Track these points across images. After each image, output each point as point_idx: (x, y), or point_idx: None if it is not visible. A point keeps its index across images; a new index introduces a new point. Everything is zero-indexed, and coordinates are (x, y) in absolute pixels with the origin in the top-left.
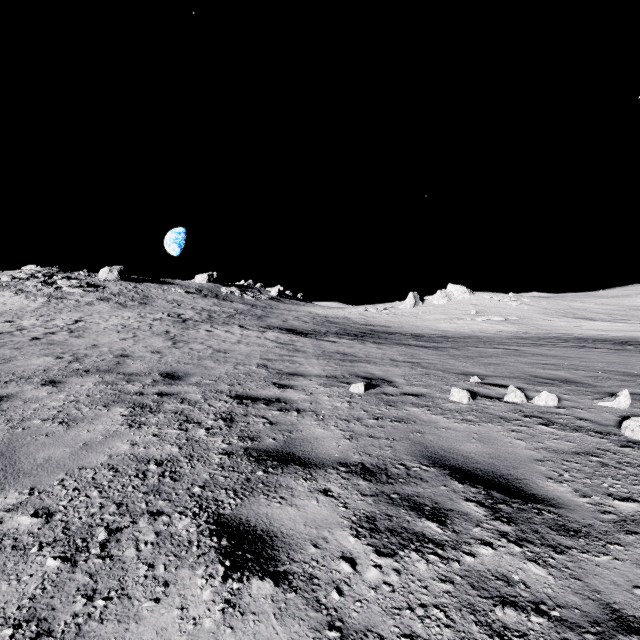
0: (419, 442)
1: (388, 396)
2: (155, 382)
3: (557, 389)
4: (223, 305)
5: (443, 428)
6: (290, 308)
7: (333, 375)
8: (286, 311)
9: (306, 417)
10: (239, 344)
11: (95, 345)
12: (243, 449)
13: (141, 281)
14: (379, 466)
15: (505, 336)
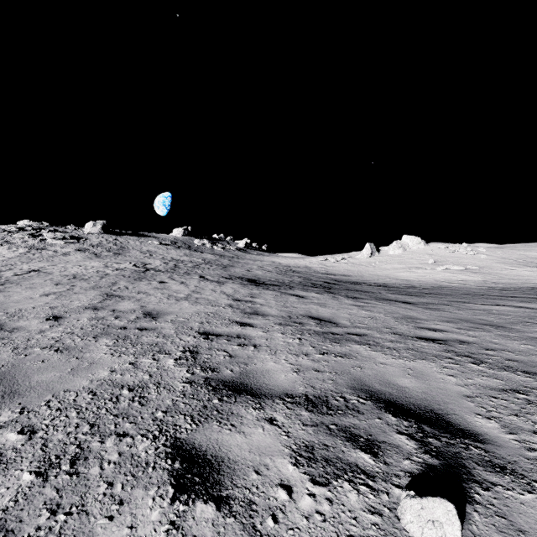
0: None
1: None
2: None
3: None
4: (193, 255)
5: None
6: (255, 258)
7: (320, 394)
8: (251, 261)
9: None
10: (184, 301)
11: None
12: None
13: (122, 234)
14: None
15: (477, 286)
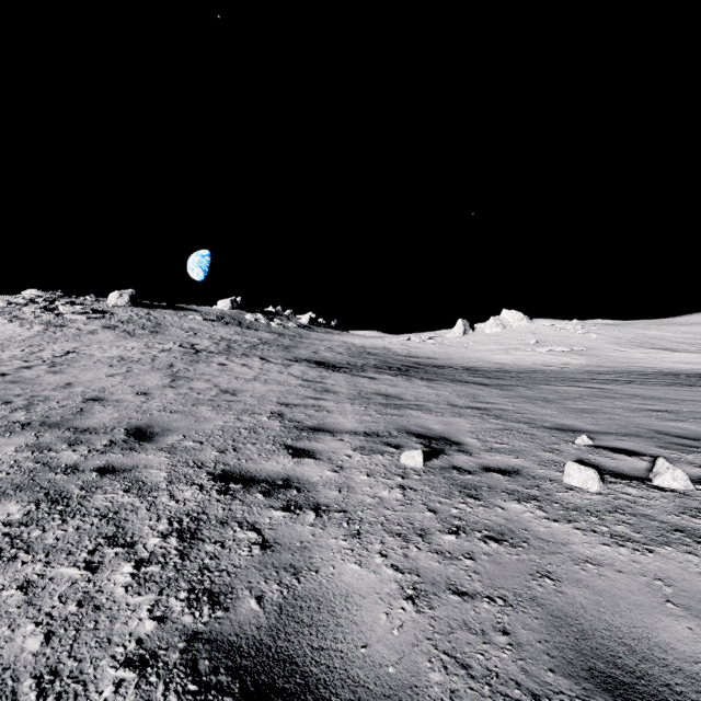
0: (561, 613)
1: (462, 474)
2: (110, 445)
3: None
4: (246, 334)
5: (589, 562)
6: (322, 337)
7: (374, 431)
8: (318, 341)
9: (329, 527)
10: (254, 382)
11: (69, 384)
12: (184, 641)
13: (155, 307)
14: None
15: (575, 370)
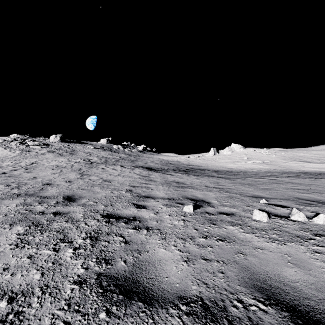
0: (245, 266)
1: (210, 215)
2: (57, 203)
3: (321, 209)
4: (114, 155)
5: (259, 248)
6: (149, 156)
7: (172, 197)
8: (147, 158)
9: (153, 235)
10: (118, 176)
11: (35, 177)
12: (96, 276)
13: (71, 142)
14: (218, 303)
15: (264, 171)
